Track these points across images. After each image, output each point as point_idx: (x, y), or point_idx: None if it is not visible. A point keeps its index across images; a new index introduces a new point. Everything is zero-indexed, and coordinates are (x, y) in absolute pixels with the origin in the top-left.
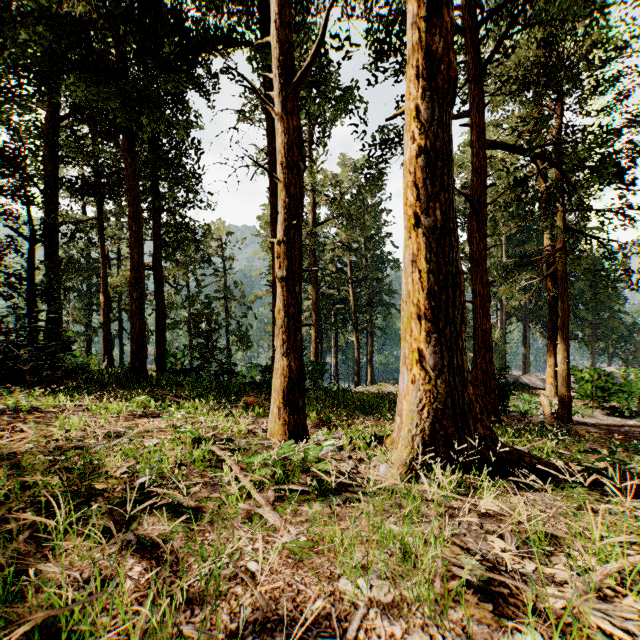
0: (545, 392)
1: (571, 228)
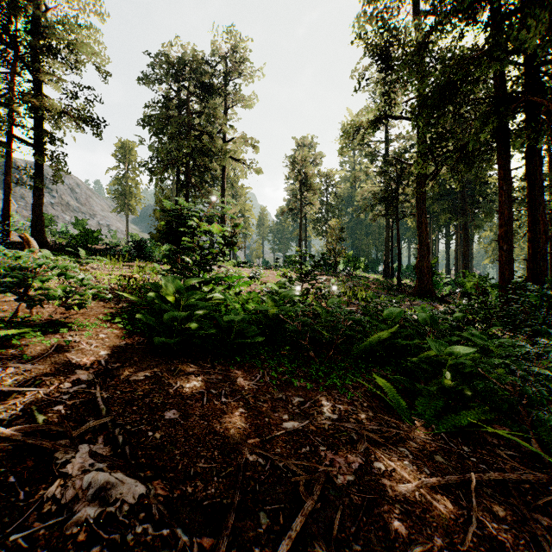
0: None
1: None
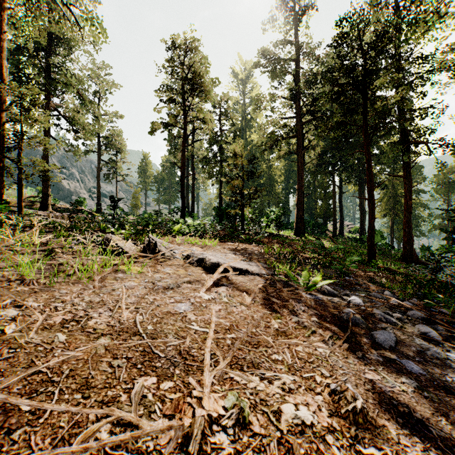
0: None
1: None
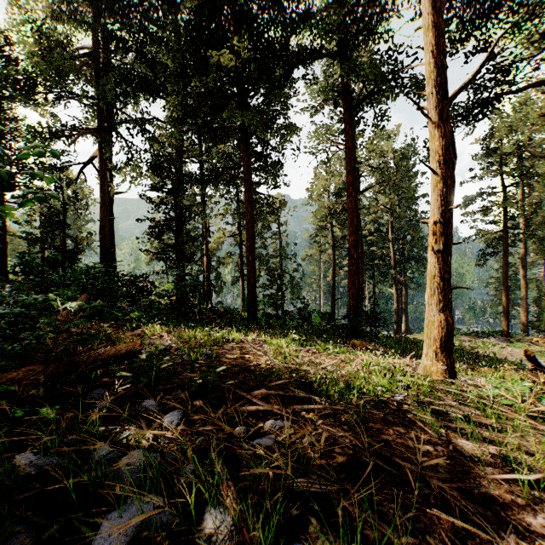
0: None
1: None
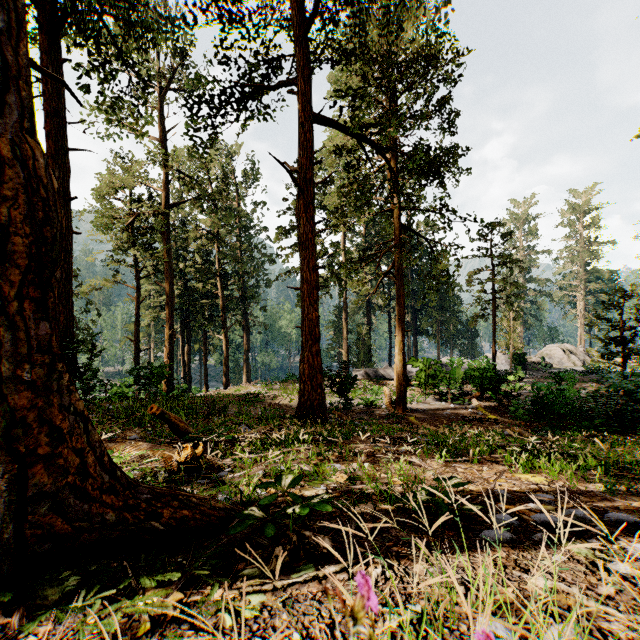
0: (394, 382)
1: (407, 226)
